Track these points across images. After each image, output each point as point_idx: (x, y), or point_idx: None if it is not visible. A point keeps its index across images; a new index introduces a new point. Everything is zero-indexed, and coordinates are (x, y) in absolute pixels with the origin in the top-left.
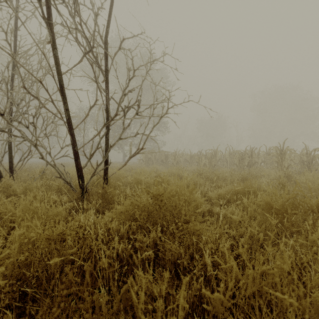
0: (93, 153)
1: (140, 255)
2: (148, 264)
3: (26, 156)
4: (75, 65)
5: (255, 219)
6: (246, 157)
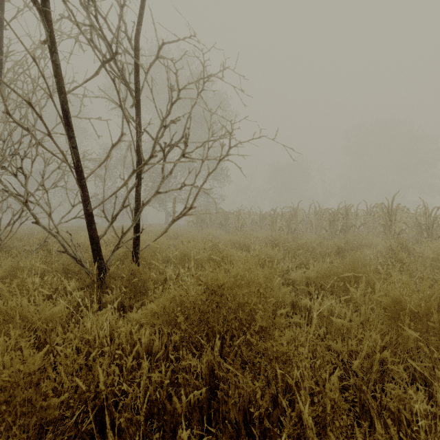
0: (116, 215)
1: (186, 396)
2: (199, 410)
3: (17, 219)
4: (88, 80)
5: None
6: (340, 219)
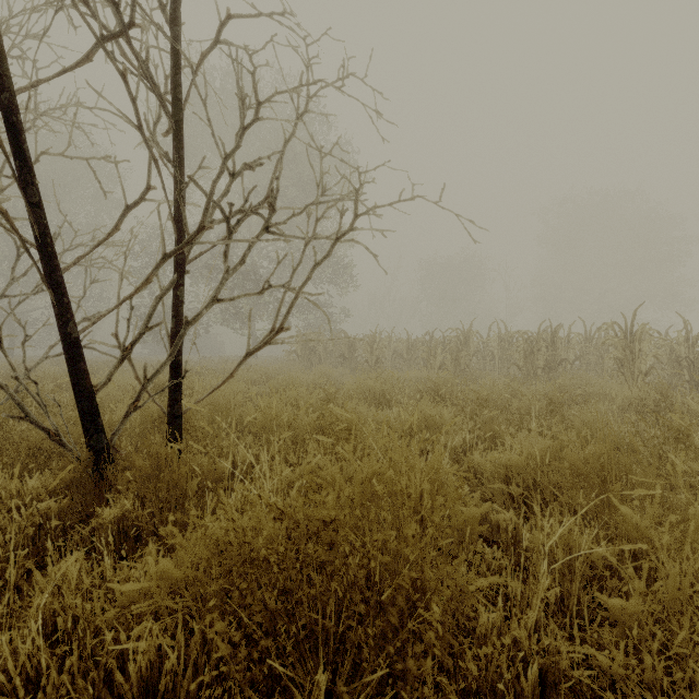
0: (133, 343)
1: None
2: None
3: None
4: (67, 69)
5: (638, 558)
6: (543, 349)
